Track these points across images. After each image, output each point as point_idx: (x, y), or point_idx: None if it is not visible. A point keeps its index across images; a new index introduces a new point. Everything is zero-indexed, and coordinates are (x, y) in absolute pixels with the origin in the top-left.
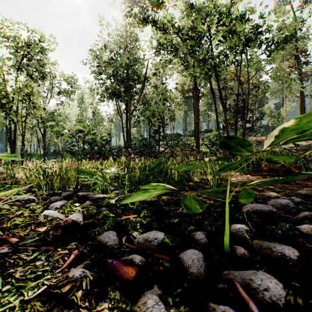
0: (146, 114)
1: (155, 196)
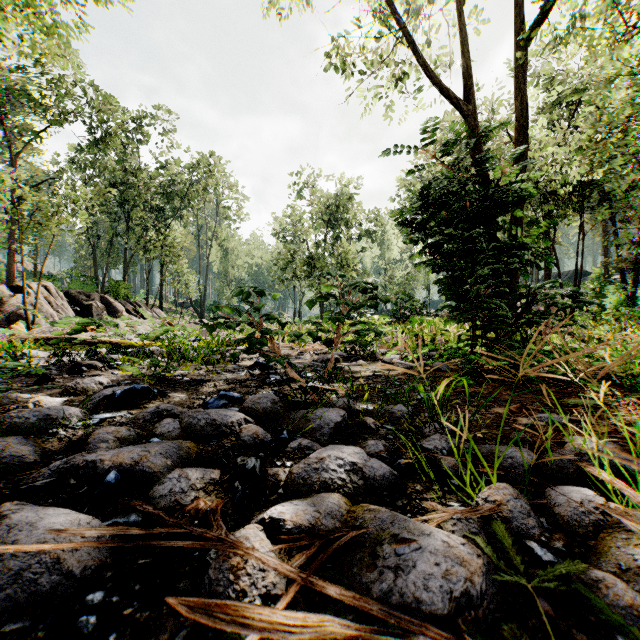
0: None
1: None
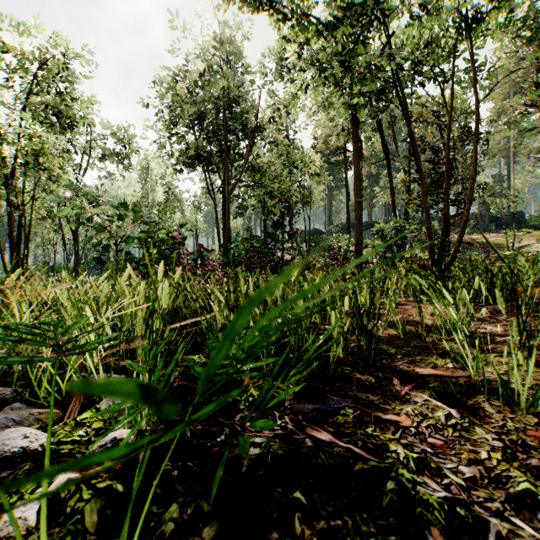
0: (260, 192)
1: (271, 434)
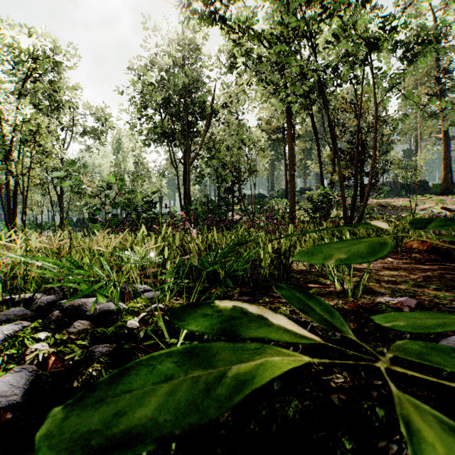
0: (214, 164)
1: None
